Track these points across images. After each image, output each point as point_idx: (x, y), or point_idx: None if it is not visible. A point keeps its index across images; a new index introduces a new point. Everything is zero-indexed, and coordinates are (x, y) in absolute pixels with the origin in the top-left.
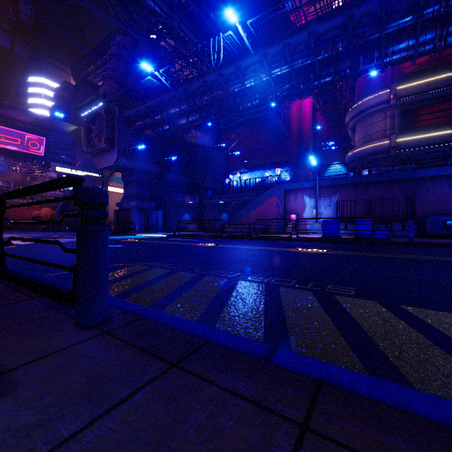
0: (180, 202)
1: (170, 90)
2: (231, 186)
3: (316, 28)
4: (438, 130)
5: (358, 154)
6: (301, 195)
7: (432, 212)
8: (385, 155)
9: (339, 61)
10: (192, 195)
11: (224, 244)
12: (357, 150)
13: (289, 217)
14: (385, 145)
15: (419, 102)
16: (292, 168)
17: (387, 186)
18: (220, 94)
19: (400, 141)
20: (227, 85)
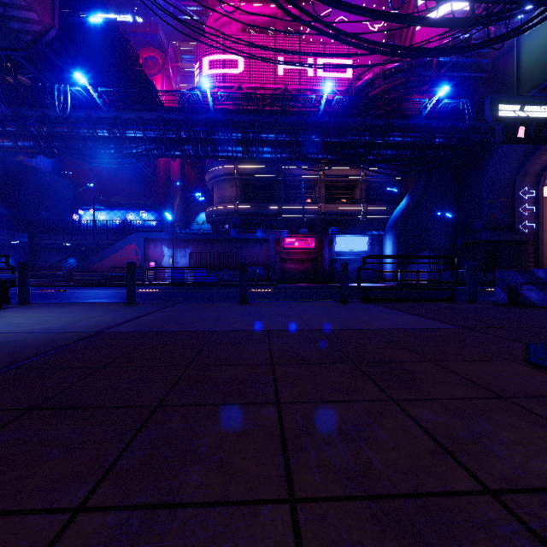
0: None
1: None
2: (81, 224)
3: (164, 115)
4: (263, 204)
5: (213, 212)
6: (160, 245)
7: (251, 264)
8: (231, 216)
9: (185, 143)
10: (17, 233)
11: (73, 290)
12: (213, 208)
13: (148, 265)
14: (231, 209)
15: (254, 180)
16: (159, 213)
17: (226, 243)
18: (67, 133)
19: (240, 208)
20: (76, 127)
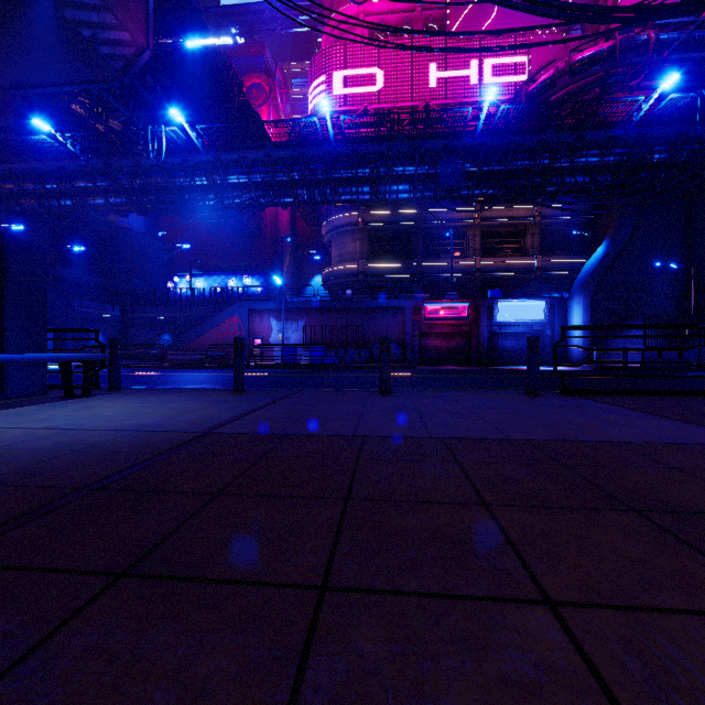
0: (87, 315)
1: (79, 157)
2: (176, 294)
3: (273, 153)
4: (396, 262)
5: (332, 274)
6: (267, 317)
7: None
8: (355, 278)
9: (298, 186)
10: (109, 305)
11: (168, 372)
12: (331, 269)
13: (253, 342)
14: (355, 269)
15: (384, 230)
16: (265, 278)
17: (348, 314)
18: (161, 184)
19: (366, 267)
20: (171, 176)
